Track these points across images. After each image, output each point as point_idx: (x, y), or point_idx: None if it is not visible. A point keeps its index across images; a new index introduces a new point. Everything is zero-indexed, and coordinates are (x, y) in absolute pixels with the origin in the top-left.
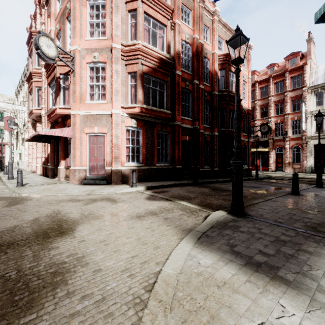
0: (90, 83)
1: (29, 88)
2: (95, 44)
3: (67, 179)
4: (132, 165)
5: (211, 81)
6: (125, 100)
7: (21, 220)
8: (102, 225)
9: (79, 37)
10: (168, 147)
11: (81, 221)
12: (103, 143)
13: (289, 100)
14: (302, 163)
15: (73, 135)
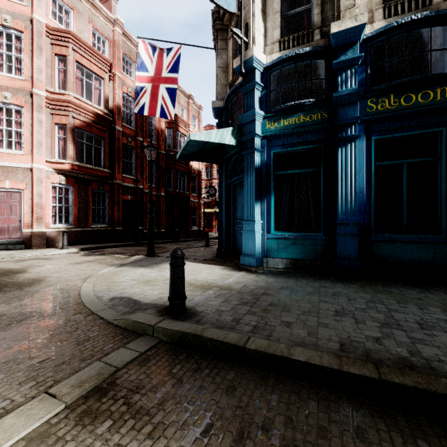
0: None
1: None
2: (6, 82)
3: None
4: (60, 227)
5: (158, 139)
6: (50, 154)
7: None
8: (48, 268)
9: None
10: (106, 206)
11: (27, 268)
12: (19, 201)
13: None
14: None
15: None
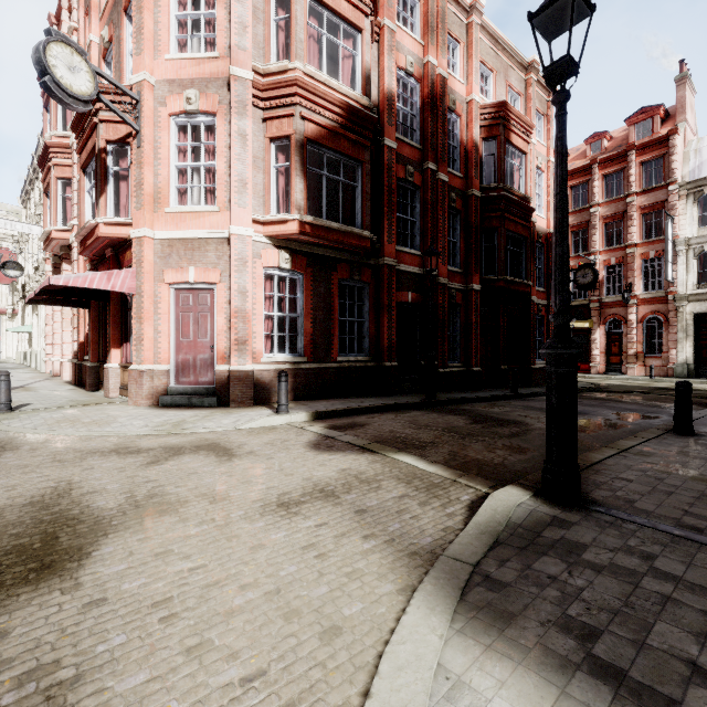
0: (178, 162)
1: (44, 182)
2: (191, 70)
3: (125, 392)
4: (279, 361)
5: (465, 166)
6: (262, 205)
7: None
8: (175, 535)
9: (153, 52)
10: (365, 317)
11: (118, 522)
12: (210, 307)
13: (636, 214)
14: (667, 355)
15: (138, 289)
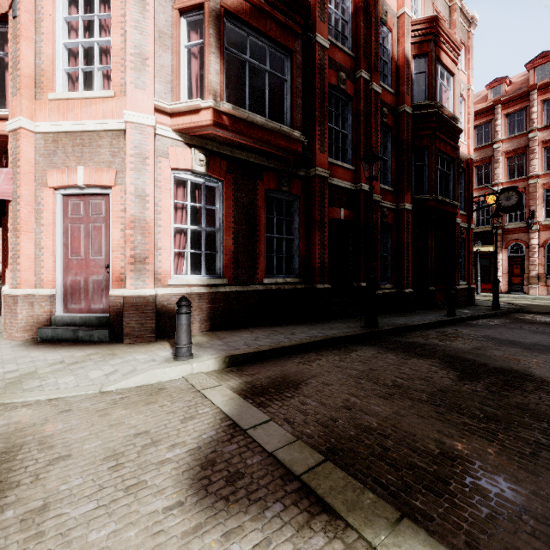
0: (66, 39)
1: None
2: None
3: None
4: (192, 283)
5: (395, 82)
6: (170, 92)
7: None
8: None
9: None
10: (294, 233)
11: None
12: (105, 217)
13: (538, 148)
14: None
15: (14, 194)
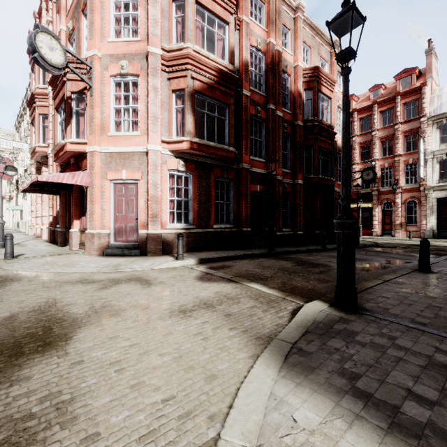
0: (115, 105)
1: (31, 117)
2: (123, 49)
3: (82, 247)
4: (178, 227)
5: (293, 106)
6: (167, 131)
7: None
8: (120, 328)
9: (100, 37)
10: (231, 200)
11: (86, 321)
12: (135, 194)
13: (401, 136)
14: (420, 224)
15: (91, 183)
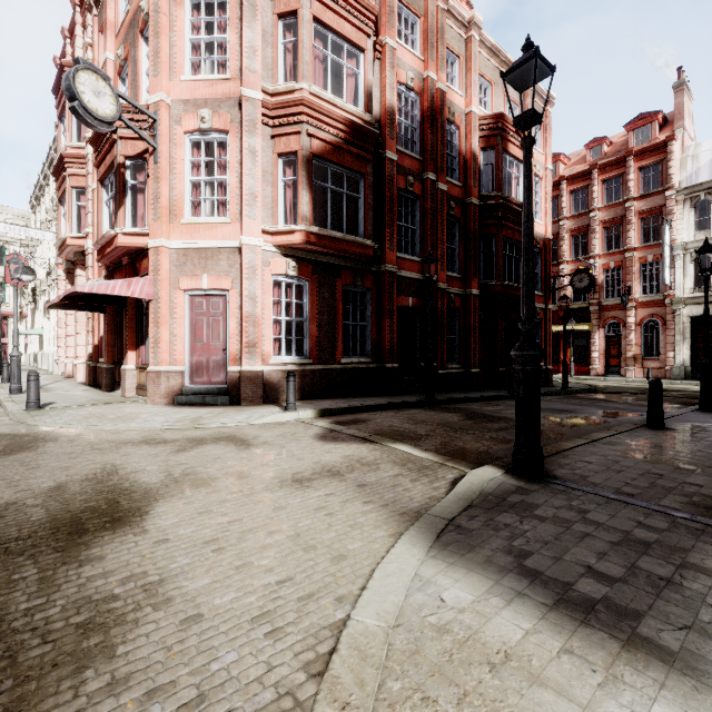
0: (192, 177)
1: (58, 191)
2: (204, 91)
3: (141, 392)
4: (287, 362)
5: (464, 175)
6: (271, 217)
7: (24, 490)
8: (212, 501)
9: (169, 74)
10: (367, 320)
11: (164, 492)
12: (223, 312)
13: (635, 219)
14: (665, 357)
15: (155, 295)
